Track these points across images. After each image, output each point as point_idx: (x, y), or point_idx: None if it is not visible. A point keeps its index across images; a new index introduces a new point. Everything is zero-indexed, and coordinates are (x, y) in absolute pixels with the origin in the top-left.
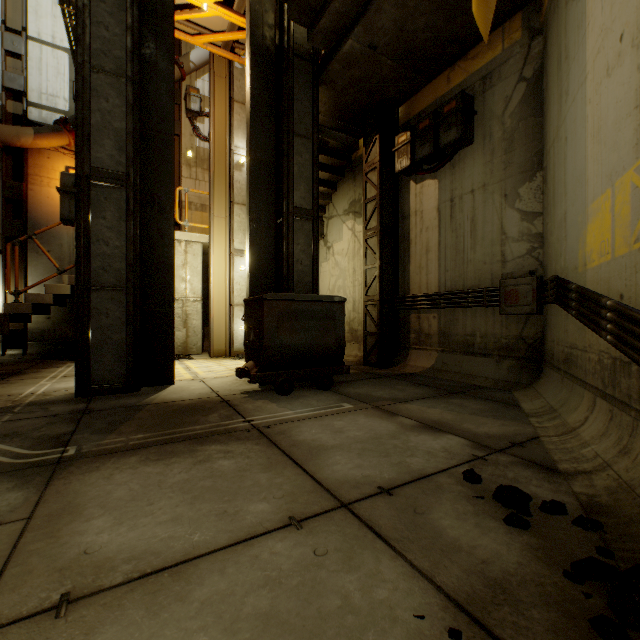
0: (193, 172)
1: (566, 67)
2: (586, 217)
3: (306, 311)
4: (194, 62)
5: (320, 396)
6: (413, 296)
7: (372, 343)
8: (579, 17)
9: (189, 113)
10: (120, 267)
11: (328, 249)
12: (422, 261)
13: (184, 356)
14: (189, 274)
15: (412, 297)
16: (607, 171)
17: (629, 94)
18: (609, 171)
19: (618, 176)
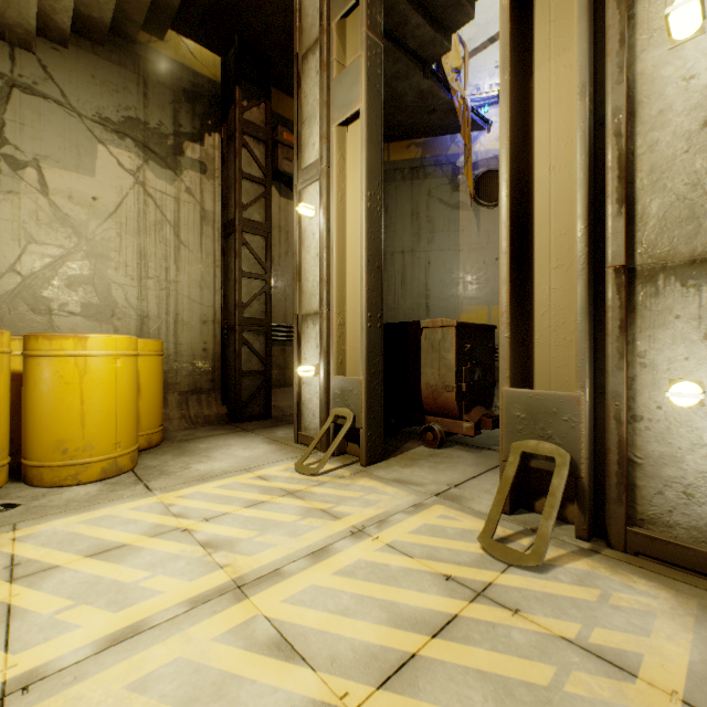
0: None
1: (430, 227)
2: (461, 310)
3: None
4: None
5: None
6: (284, 325)
7: (254, 386)
8: (451, 218)
9: None
10: None
11: (12, 163)
12: (289, 288)
13: None
14: None
15: (282, 326)
16: (484, 299)
17: None
18: (486, 300)
19: (494, 305)
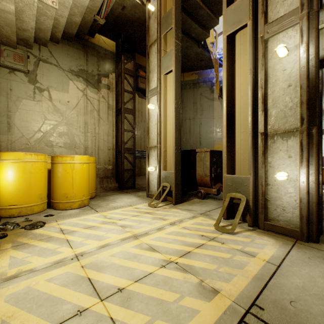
0: None
1: (201, 108)
2: (214, 143)
3: None
4: None
5: None
6: (140, 150)
7: (129, 175)
8: (210, 104)
9: None
10: None
11: (39, 90)
12: (142, 135)
13: None
14: None
15: (139, 151)
16: None
17: None
18: None
19: None
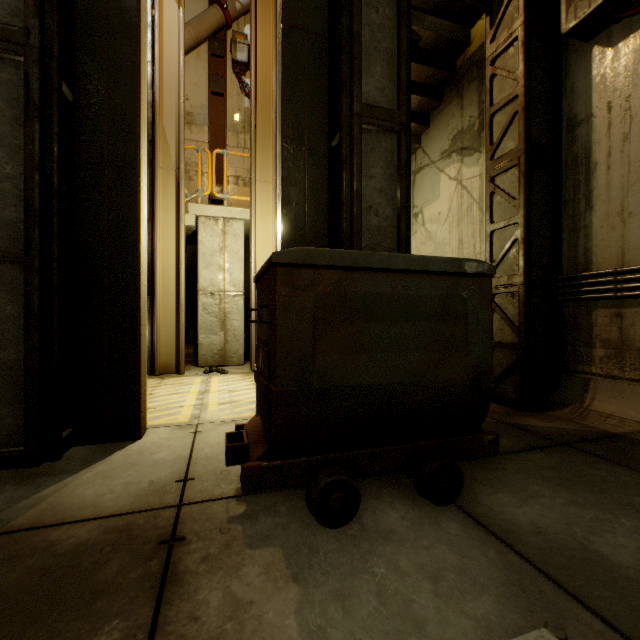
0: (241, 139)
1: None
2: None
3: (391, 298)
4: (240, 1)
5: (435, 544)
6: (605, 273)
7: (506, 362)
8: None
9: (236, 67)
10: (16, 217)
11: (415, 217)
12: (629, 199)
13: (217, 368)
14: (228, 261)
15: (601, 275)
16: None
17: None
18: None
19: None
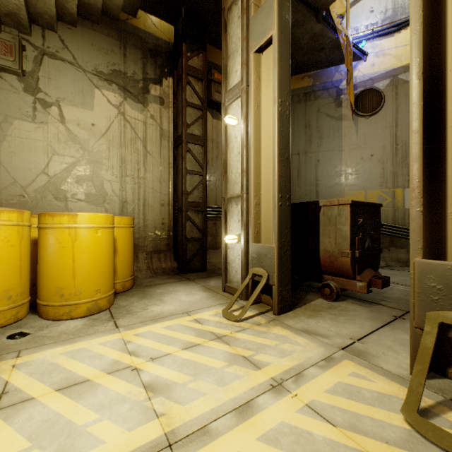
0: None
1: (319, 135)
2: (343, 194)
3: None
4: None
5: None
6: (215, 207)
7: (195, 249)
8: (335, 127)
9: None
10: None
11: (43, 104)
12: (218, 181)
13: None
14: None
15: (214, 207)
16: (362, 186)
17: (377, 172)
18: (363, 186)
19: (370, 189)
